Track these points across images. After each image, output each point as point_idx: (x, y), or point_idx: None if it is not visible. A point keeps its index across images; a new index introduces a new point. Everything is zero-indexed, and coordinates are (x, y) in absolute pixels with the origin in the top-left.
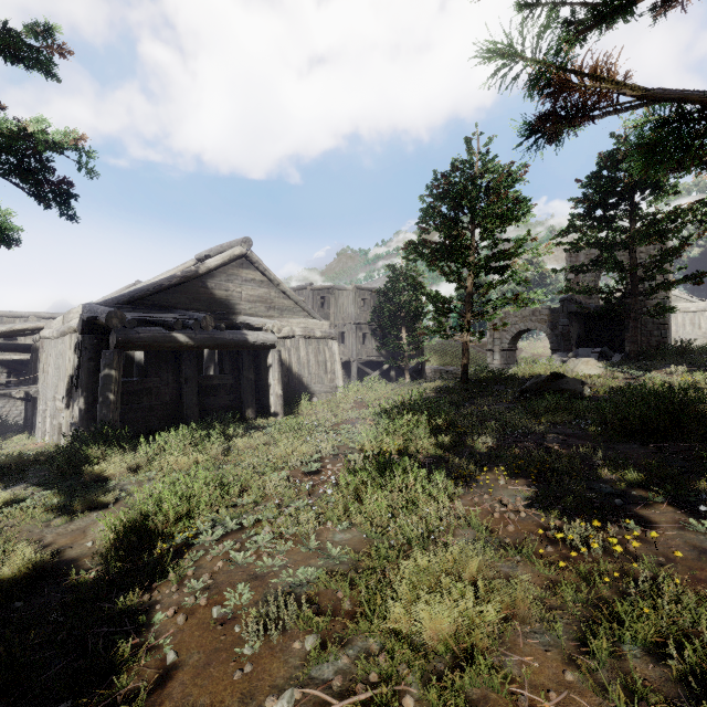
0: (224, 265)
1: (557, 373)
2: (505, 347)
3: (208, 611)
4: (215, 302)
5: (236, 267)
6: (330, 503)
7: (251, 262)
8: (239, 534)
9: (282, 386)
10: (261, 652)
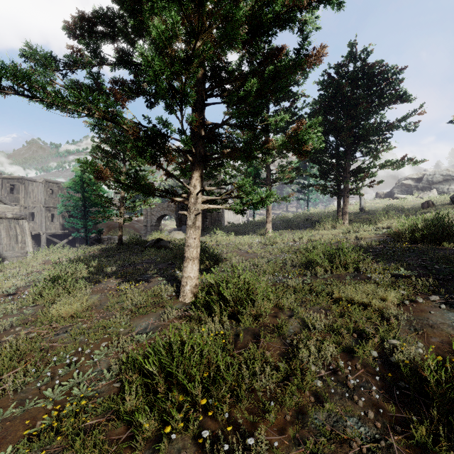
0: None
1: (159, 238)
2: (154, 224)
3: None
4: None
5: None
6: (25, 301)
7: None
8: None
9: None
10: None
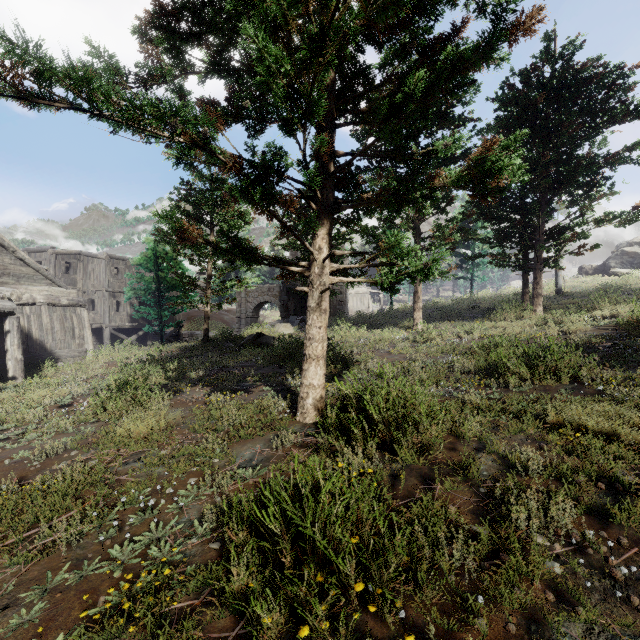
0: None
1: (260, 333)
2: (249, 315)
3: (1, 463)
4: None
5: None
6: (83, 416)
7: None
8: (7, 441)
9: (22, 351)
10: (45, 462)
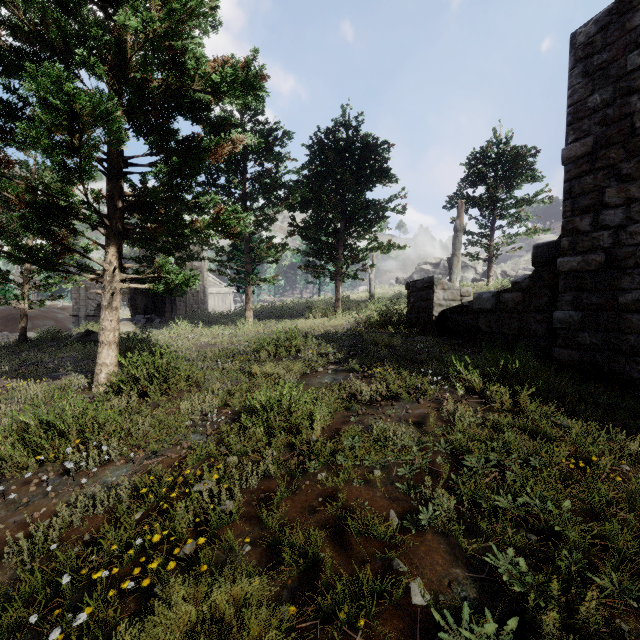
0: None
1: (90, 331)
2: (91, 313)
3: None
4: None
5: None
6: None
7: None
8: None
9: None
10: None
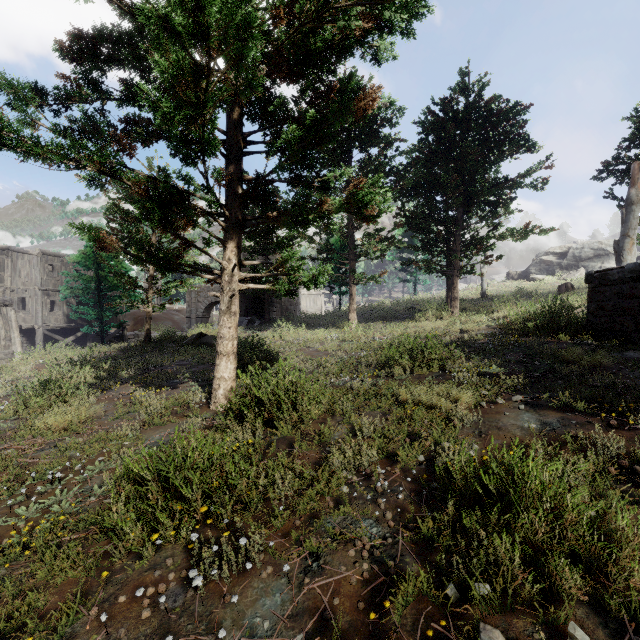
0: None
1: (202, 333)
2: (200, 315)
3: None
4: None
5: None
6: (3, 414)
7: None
8: None
9: None
10: None
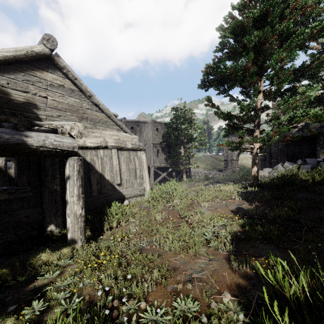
0: (20, 61)
1: None
2: (234, 158)
3: None
4: (8, 102)
5: (39, 69)
6: None
7: (58, 66)
8: None
9: (83, 202)
10: None
